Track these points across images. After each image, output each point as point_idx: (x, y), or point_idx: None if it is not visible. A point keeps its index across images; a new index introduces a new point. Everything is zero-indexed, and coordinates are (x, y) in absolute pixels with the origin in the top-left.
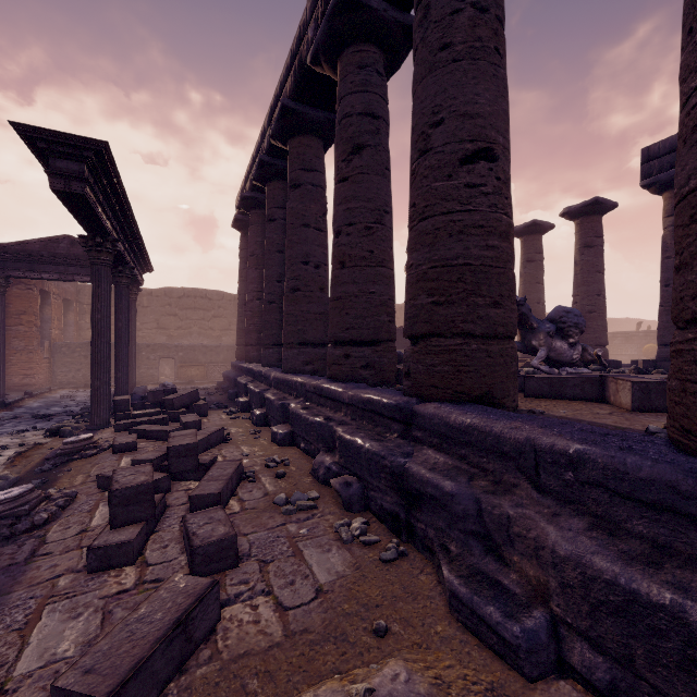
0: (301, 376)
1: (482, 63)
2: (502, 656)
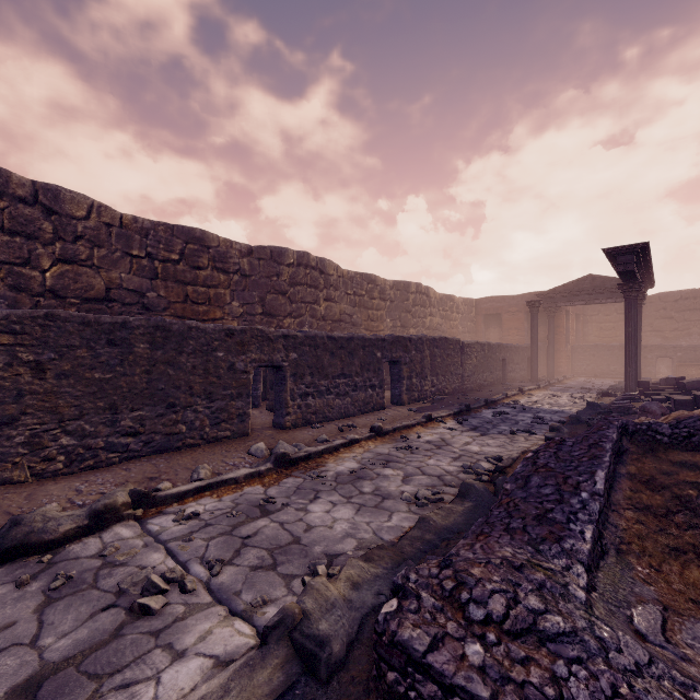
0: None
1: None
2: None
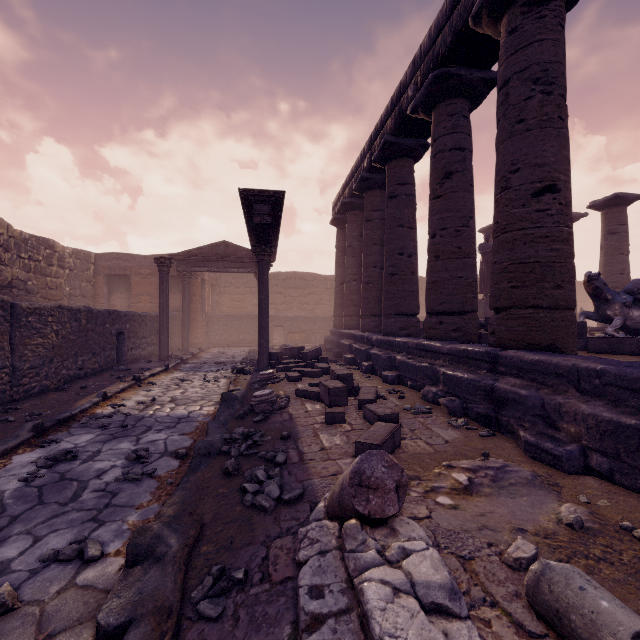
0: (401, 337)
1: (548, 130)
2: (554, 466)
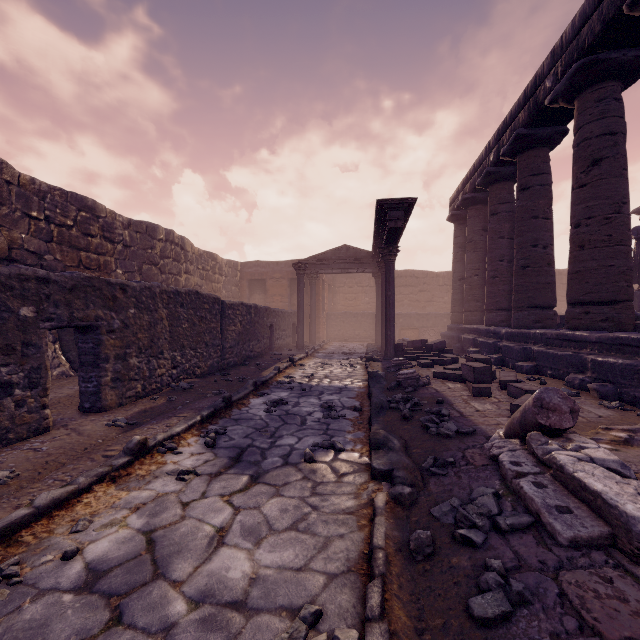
0: (537, 329)
1: None
2: None
